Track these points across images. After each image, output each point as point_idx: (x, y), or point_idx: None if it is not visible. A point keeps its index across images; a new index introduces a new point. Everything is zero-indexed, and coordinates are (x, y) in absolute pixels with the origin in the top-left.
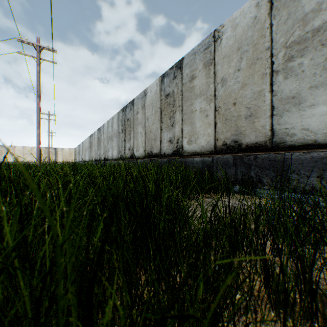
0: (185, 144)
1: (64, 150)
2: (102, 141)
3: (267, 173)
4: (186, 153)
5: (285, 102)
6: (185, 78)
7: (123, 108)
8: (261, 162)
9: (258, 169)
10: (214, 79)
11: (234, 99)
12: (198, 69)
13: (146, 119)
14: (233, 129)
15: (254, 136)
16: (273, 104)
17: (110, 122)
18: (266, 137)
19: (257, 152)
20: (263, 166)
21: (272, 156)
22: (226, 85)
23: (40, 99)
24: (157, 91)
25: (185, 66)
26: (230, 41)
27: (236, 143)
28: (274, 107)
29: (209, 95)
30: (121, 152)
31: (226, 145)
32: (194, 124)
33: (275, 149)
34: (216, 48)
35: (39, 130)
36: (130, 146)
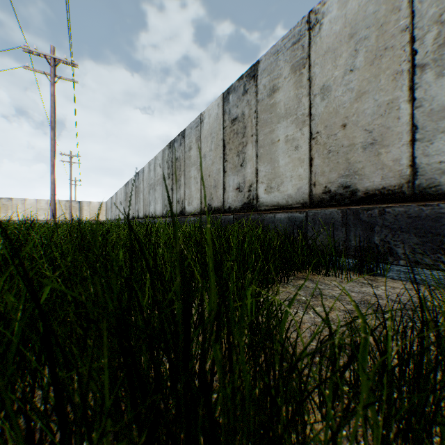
0: (261, 193)
1: (92, 205)
2: (141, 191)
3: (405, 239)
4: (263, 207)
5: (439, 117)
6: (261, 92)
7: (170, 142)
8: (392, 220)
9: (387, 232)
10: (309, 90)
11: (344, 119)
12: (282, 76)
13: (203, 158)
14: (341, 167)
15: (379, 176)
16: (415, 123)
17: (151, 164)
18: (403, 178)
19: (384, 203)
20: (396, 227)
21: (414, 209)
22: (329, 96)
23: (54, 133)
24: (218, 115)
25: (262, 73)
26: (337, 25)
27: (347, 190)
28: (417, 126)
29: (301, 115)
30: (167, 205)
31: (329, 193)
32: (276, 162)
33: (418, 199)
34: (313, 39)
35: (53, 176)
36: (180, 197)
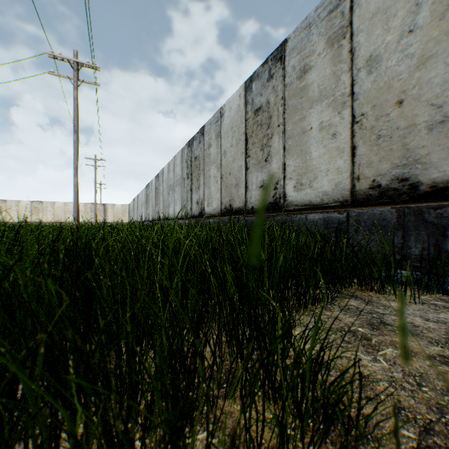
0: (289, 191)
1: (115, 207)
2: (161, 192)
3: None
4: (292, 206)
5: None
6: (289, 75)
7: (189, 141)
8: None
9: None
10: (351, 64)
11: (399, 94)
12: (316, 53)
13: (223, 155)
14: (395, 155)
15: None
16: None
17: (171, 165)
18: None
19: None
20: None
21: None
22: (377, 68)
23: (77, 136)
24: (240, 107)
25: (290, 53)
26: None
27: (405, 183)
28: None
29: (340, 95)
30: (186, 207)
31: (377, 188)
32: (307, 154)
33: None
34: (356, 2)
35: (76, 178)
36: (199, 198)
